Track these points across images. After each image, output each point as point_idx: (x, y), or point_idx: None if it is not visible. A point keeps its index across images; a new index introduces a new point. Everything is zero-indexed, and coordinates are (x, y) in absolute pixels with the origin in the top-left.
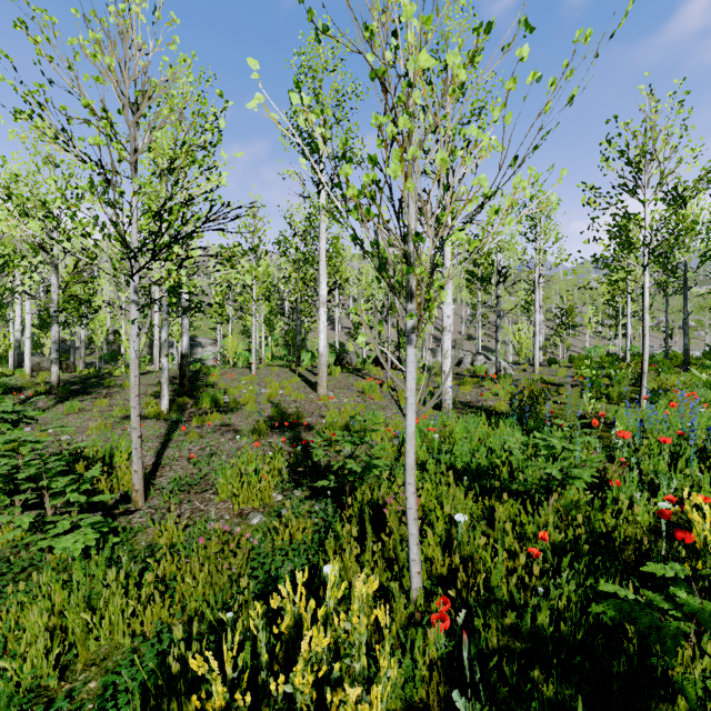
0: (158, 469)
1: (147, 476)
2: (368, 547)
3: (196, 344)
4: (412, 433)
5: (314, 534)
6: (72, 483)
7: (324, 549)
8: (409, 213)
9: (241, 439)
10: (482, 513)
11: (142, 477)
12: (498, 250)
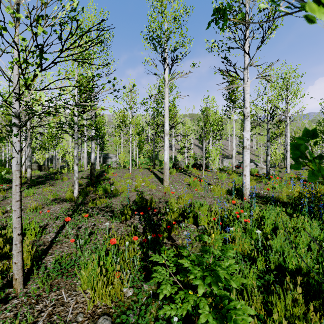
0: (52, 246)
1: (41, 253)
2: None
3: (108, 157)
4: None
5: None
6: None
7: None
8: None
9: (114, 220)
10: None
11: (21, 267)
12: (268, 102)
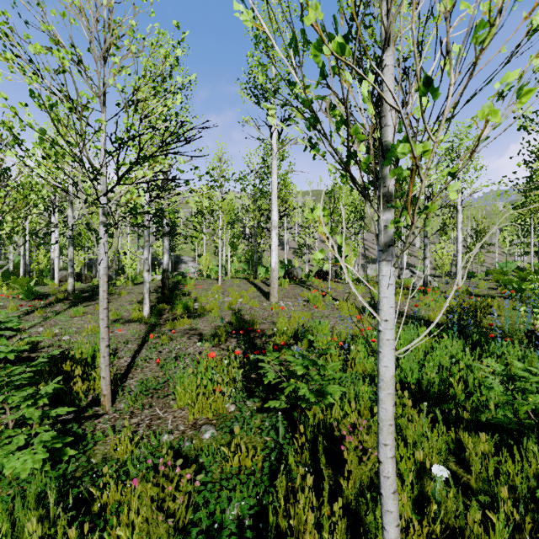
0: (131, 370)
1: (120, 377)
2: (324, 492)
3: (180, 261)
4: (389, 378)
5: (265, 458)
6: (29, 398)
7: (275, 484)
8: (384, 90)
9: (204, 343)
10: (446, 444)
11: (110, 382)
12: None
